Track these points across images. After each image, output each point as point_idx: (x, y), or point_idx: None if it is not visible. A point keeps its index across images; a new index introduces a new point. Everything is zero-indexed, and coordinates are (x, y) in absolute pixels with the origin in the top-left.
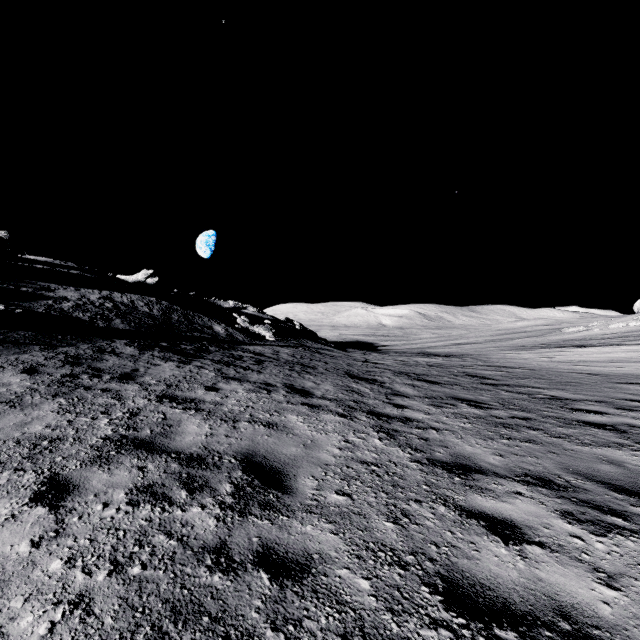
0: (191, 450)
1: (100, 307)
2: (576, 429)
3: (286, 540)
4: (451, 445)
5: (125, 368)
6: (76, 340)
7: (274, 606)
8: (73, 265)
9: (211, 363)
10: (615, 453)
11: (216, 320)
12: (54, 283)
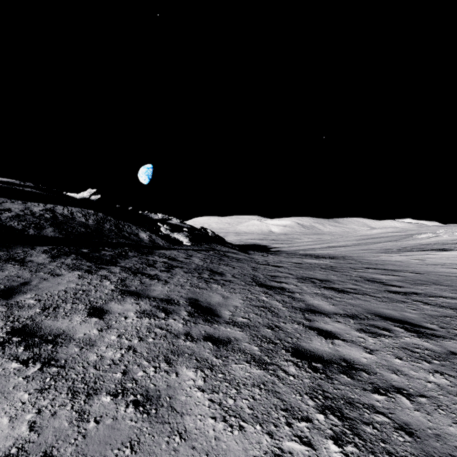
0: None
1: (38, 217)
2: None
3: None
4: None
5: (15, 281)
6: None
7: None
8: (30, 184)
9: (119, 271)
10: None
11: (143, 228)
12: (4, 197)
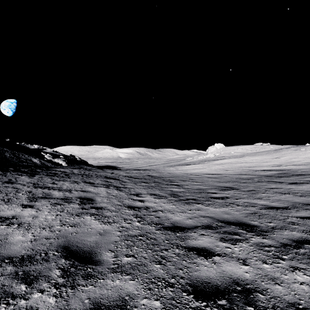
0: (61, 197)
1: None
2: (168, 186)
3: (96, 206)
4: (136, 191)
5: (4, 179)
6: None
7: (97, 211)
8: None
9: (45, 176)
10: (173, 189)
11: (33, 156)
12: None
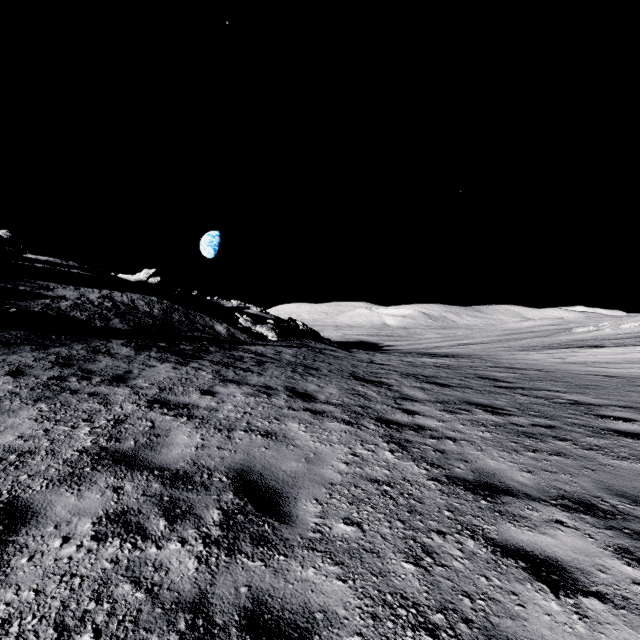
0: (177, 466)
1: (99, 306)
2: (608, 439)
3: (282, 591)
4: (471, 459)
5: (118, 370)
6: (70, 340)
7: None
8: (74, 264)
9: (210, 364)
10: None
11: (218, 320)
12: (53, 282)
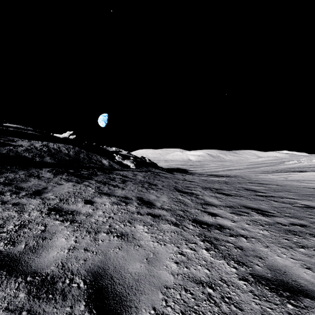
0: (48, 270)
1: (40, 150)
2: None
3: None
4: (263, 255)
5: (39, 187)
6: (18, 169)
7: None
8: (31, 129)
9: (95, 183)
10: None
11: (104, 157)
12: (17, 137)
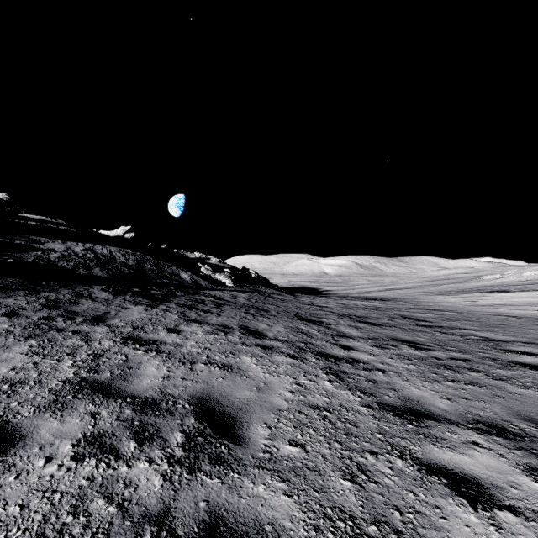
0: (147, 394)
1: (83, 257)
2: (515, 371)
3: (236, 505)
4: (398, 388)
5: (98, 311)
6: (58, 286)
7: None
8: (62, 222)
9: (176, 306)
10: None
11: (183, 269)
12: (44, 237)
